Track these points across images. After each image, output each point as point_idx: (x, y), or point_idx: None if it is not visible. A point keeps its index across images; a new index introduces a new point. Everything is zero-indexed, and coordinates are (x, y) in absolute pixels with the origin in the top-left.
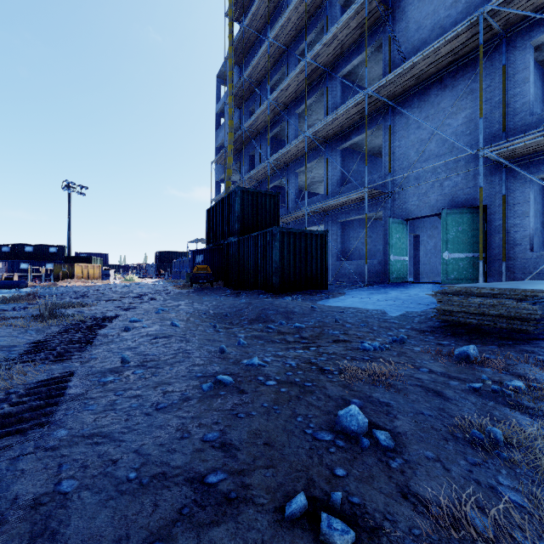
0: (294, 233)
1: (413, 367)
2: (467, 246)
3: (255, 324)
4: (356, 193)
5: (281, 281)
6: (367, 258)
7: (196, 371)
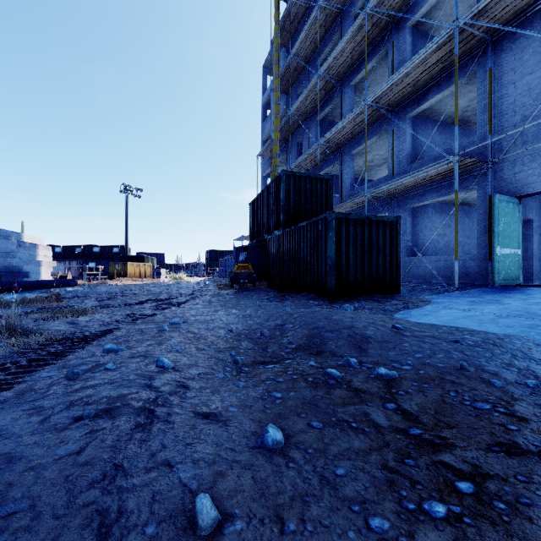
0: (354, 220)
1: None
2: None
3: (303, 357)
4: (440, 164)
5: (337, 283)
6: (445, 254)
7: None
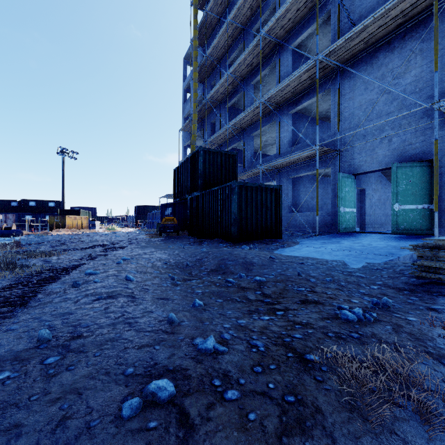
0: (251, 187)
1: (431, 357)
2: (417, 198)
3: (214, 275)
4: (307, 150)
5: (239, 231)
6: (315, 210)
7: (128, 360)
